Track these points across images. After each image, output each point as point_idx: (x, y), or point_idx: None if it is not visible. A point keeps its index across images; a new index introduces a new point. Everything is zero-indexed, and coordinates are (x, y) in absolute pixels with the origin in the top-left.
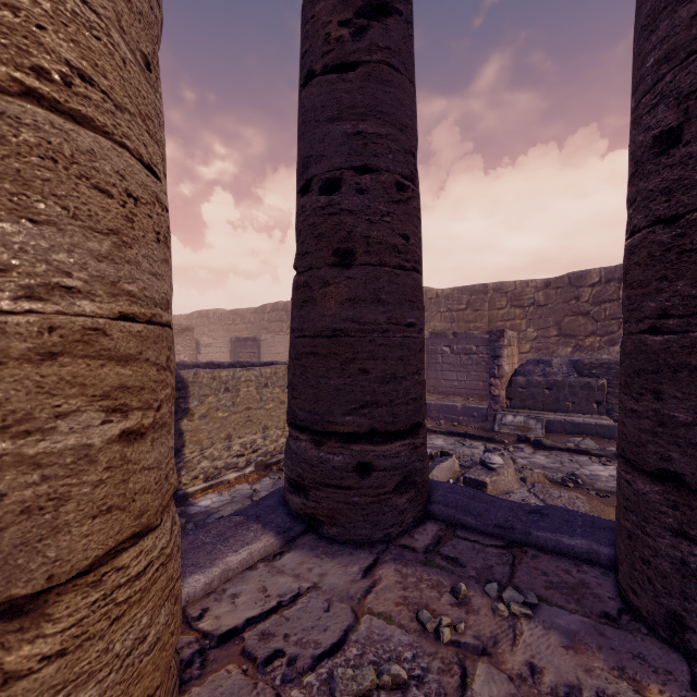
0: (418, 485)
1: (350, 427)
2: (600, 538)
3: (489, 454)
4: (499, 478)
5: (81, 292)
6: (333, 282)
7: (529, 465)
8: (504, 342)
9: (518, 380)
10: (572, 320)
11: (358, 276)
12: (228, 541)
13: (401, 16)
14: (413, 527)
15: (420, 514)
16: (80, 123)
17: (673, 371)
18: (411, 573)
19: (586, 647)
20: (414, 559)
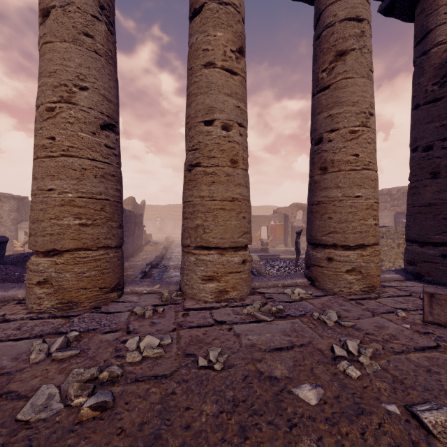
0: None
1: (437, 240)
2: None
3: None
4: None
5: (370, 198)
6: (429, 185)
7: None
8: None
9: None
10: None
11: (442, 181)
12: (383, 272)
13: None
14: None
15: None
16: (368, 170)
17: None
18: None
19: None
20: None
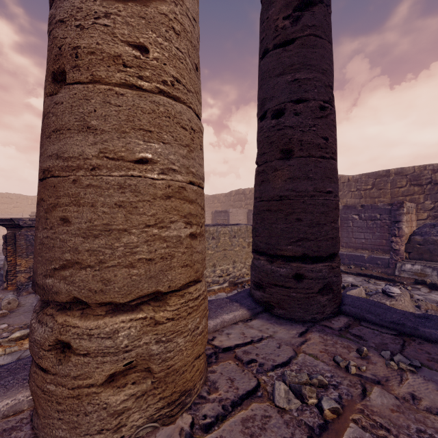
0: (334, 291)
1: (290, 252)
2: None
3: (389, 286)
4: (397, 303)
5: (177, 171)
6: (280, 169)
7: (425, 300)
8: (404, 211)
9: (416, 239)
10: None
11: (295, 164)
12: (223, 308)
13: (322, 4)
14: (330, 317)
15: (336, 310)
16: (176, 100)
17: None
18: (329, 339)
19: None
20: (331, 332)
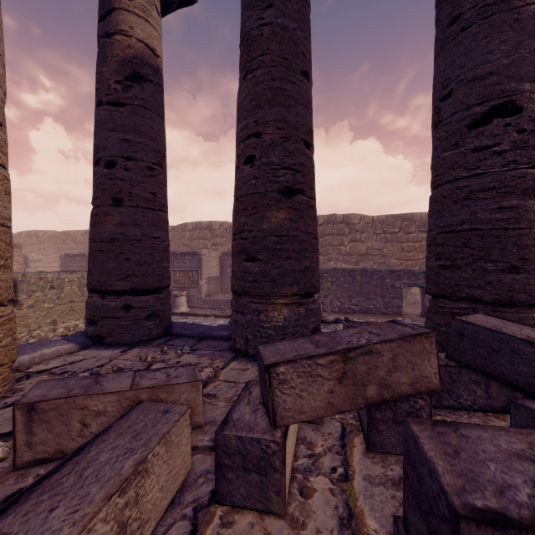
0: (161, 317)
1: (120, 287)
2: None
3: None
4: None
5: None
6: (111, 214)
7: None
8: None
9: None
10: None
11: (125, 212)
12: (45, 345)
13: (152, 83)
14: (158, 338)
15: (163, 332)
16: None
17: (235, 254)
18: (146, 349)
19: (204, 356)
20: (151, 346)
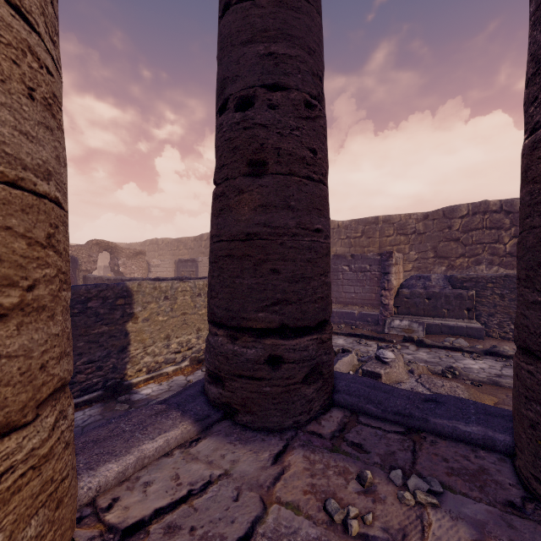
0: (325, 376)
1: (262, 323)
2: (494, 425)
3: (383, 350)
4: (391, 370)
5: None
6: (247, 190)
7: (414, 360)
8: (392, 261)
9: (404, 292)
10: (445, 245)
11: (270, 184)
12: (146, 429)
13: None
14: (320, 414)
15: (327, 402)
16: None
17: None
18: (318, 459)
19: (497, 540)
20: (321, 445)
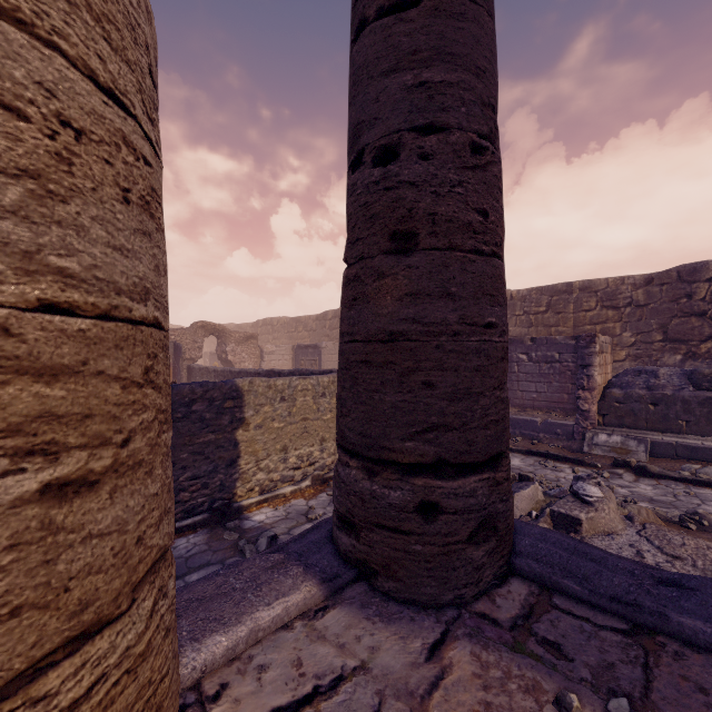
0: (500, 532)
1: (410, 455)
2: None
3: (583, 484)
4: (597, 515)
5: None
6: (390, 273)
7: (632, 496)
8: (596, 348)
9: (614, 393)
10: (682, 322)
11: (421, 264)
12: (260, 589)
13: None
14: (493, 586)
15: (503, 570)
16: None
17: None
18: (493, 661)
19: None
20: (497, 638)
